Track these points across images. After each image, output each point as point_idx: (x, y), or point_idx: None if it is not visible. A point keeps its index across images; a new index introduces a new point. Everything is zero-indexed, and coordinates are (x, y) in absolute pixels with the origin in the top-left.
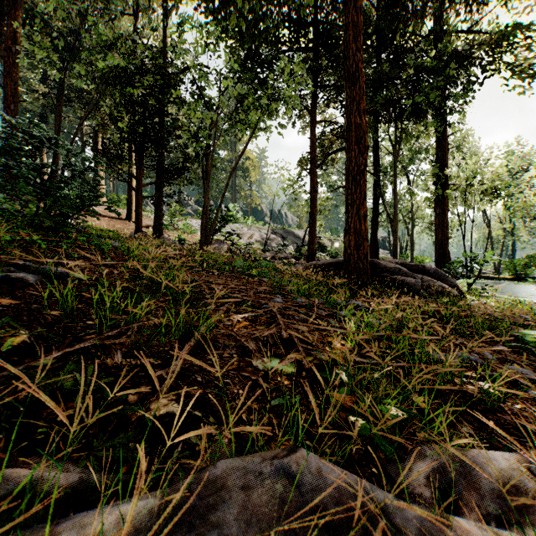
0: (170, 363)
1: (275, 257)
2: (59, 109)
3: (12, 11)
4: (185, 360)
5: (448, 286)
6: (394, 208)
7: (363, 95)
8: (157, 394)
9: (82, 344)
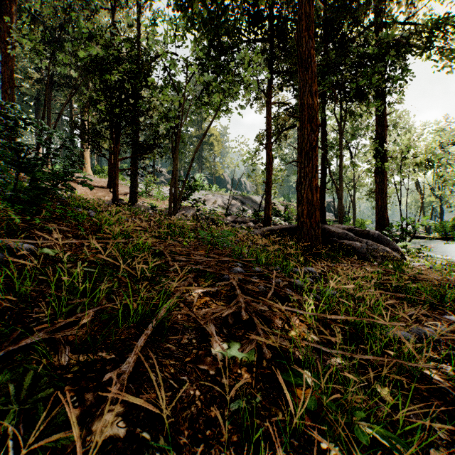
0: (124, 356)
1: (235, 221)
2: (51, 93)
3: (9, 9)
4: (141, 351)
5: (390, 250)
6: (340, 178)
7: (314, 79)
8: (102, 407)
9: (29, 339)
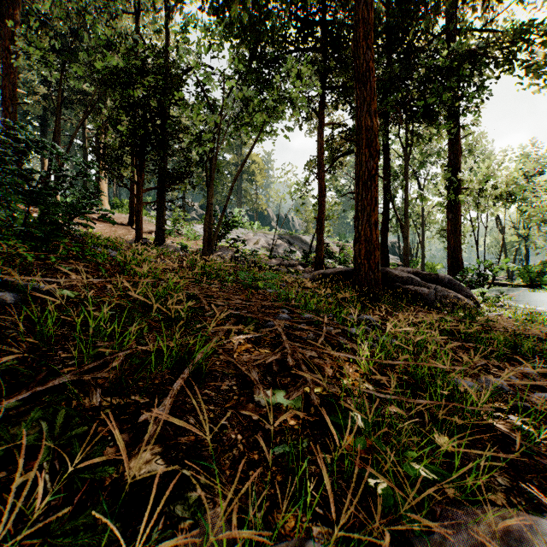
0: (159, 400)
1: (281, 264)
2: (60, 111)
3: (11, 10)
4: (177, 396)
5: (463, 297)
6: (405, 213)
7: (374, 96)
8: (139, 446)
9: (57, 381)
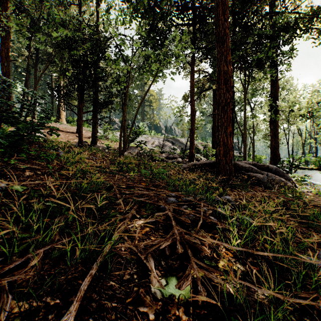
0: (68, 299)
1: (168, 157)
2: (37, 66)
3: (6, 5)
4: (85, 292)
5: (285, 180)
6: (244, 125)
7: (229, 51)
8: None
9: None
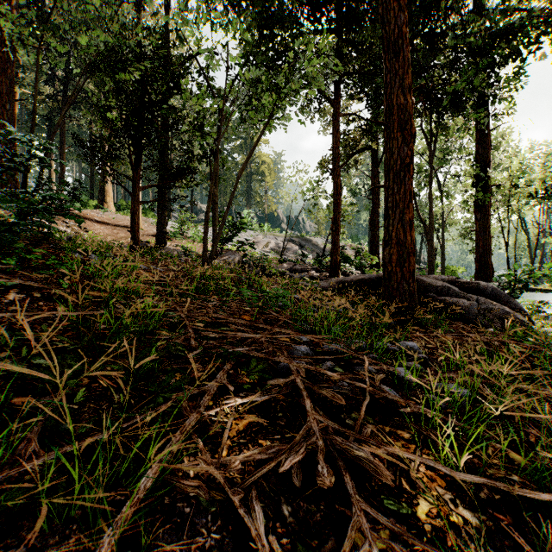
0: None
1: (293, 269)
2: None
3: (8, 2)
4: None
5: (511, 310)
6: (430, 212)
7: (408, 68)
8: None
9: None
